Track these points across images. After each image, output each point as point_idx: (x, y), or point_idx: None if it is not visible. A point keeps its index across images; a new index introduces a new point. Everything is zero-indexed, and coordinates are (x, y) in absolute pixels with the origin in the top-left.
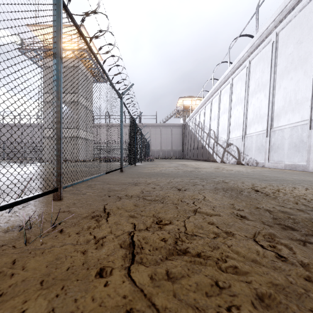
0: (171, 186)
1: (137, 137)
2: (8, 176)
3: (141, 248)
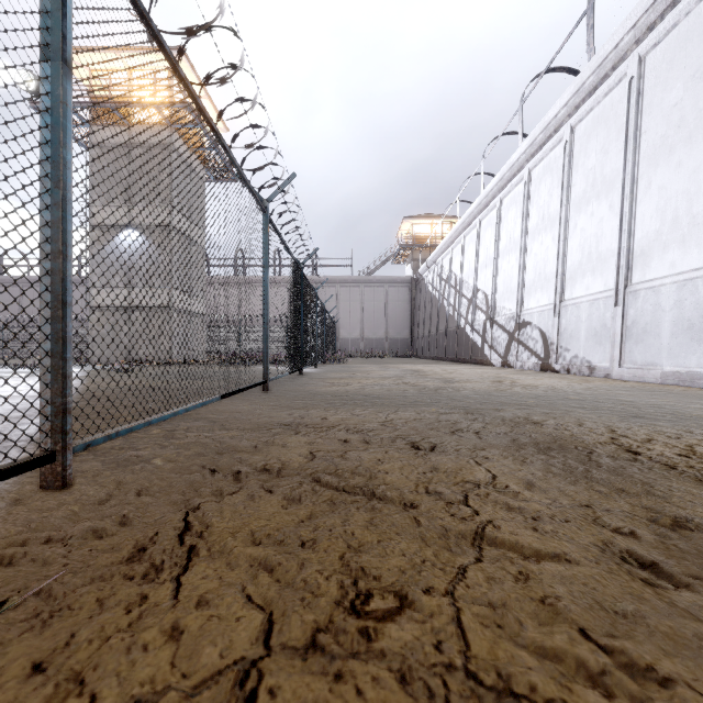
0: (393, 436)
1: (306, 306)
2: None
3: None
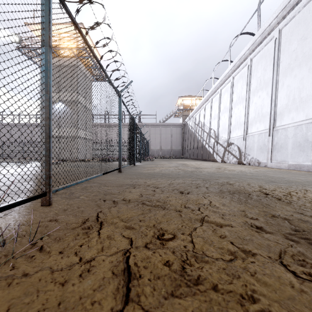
0: (173, 188)
1: (136, 136)
2: (0, 177)
3: (139, 276)
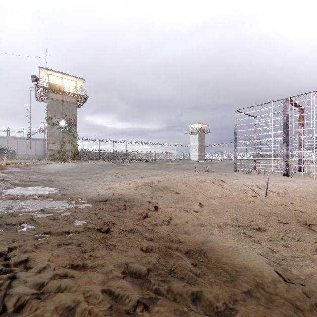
0: None
1: (4, 152)
2: None
3: None
